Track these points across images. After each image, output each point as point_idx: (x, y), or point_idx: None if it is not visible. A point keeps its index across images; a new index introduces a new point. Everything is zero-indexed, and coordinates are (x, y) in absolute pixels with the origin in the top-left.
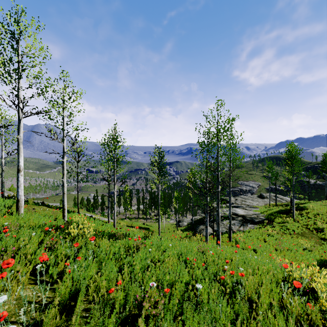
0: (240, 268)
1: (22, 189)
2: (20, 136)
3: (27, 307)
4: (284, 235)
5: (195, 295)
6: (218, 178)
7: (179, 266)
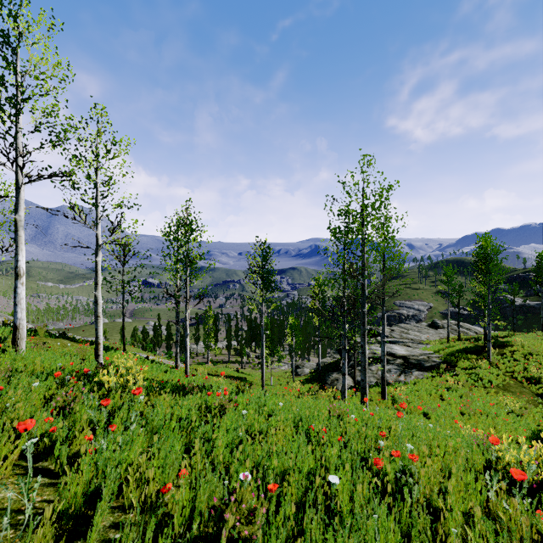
0: (407, 445)
1: (24, 309)
2: (19, 215)
3: (0, 522)
4: (474, 389)
5: (327, 494)
6: (365, 289)
7: (296, 442)
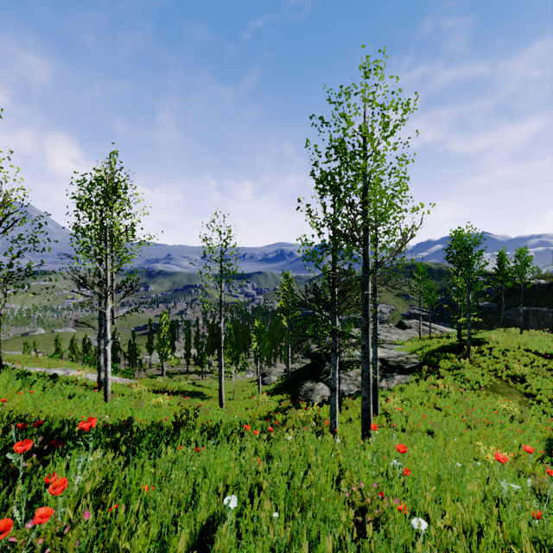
0: None
1: None
2: None
3: None
4: (465, 392)
5: None
6: (368, 261)
7: None
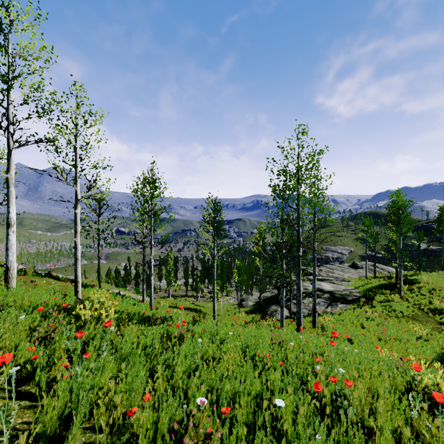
0: (339, 369)
1: (14, 253)
2: (10, 174)
3: None
4: (389, 318)
5: (272, 414)
6: (299, 236)
7: (245, 367)
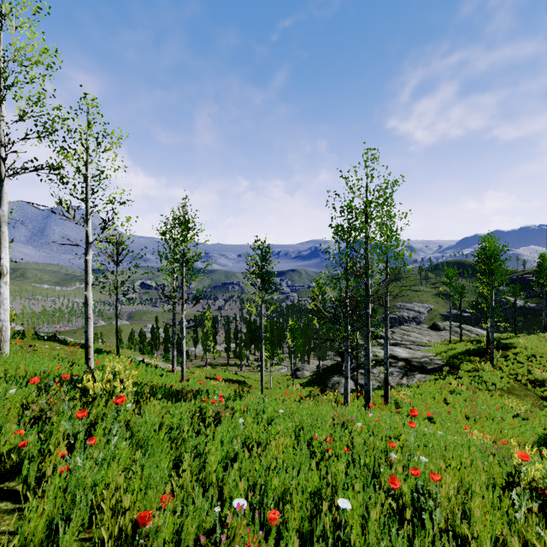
0: (420, 457)
1: (7, 309)
2: (2, 210)
3: None
4: (478, 392)
5: (334, 519)
6: (368, 289)
7: (299, 456)
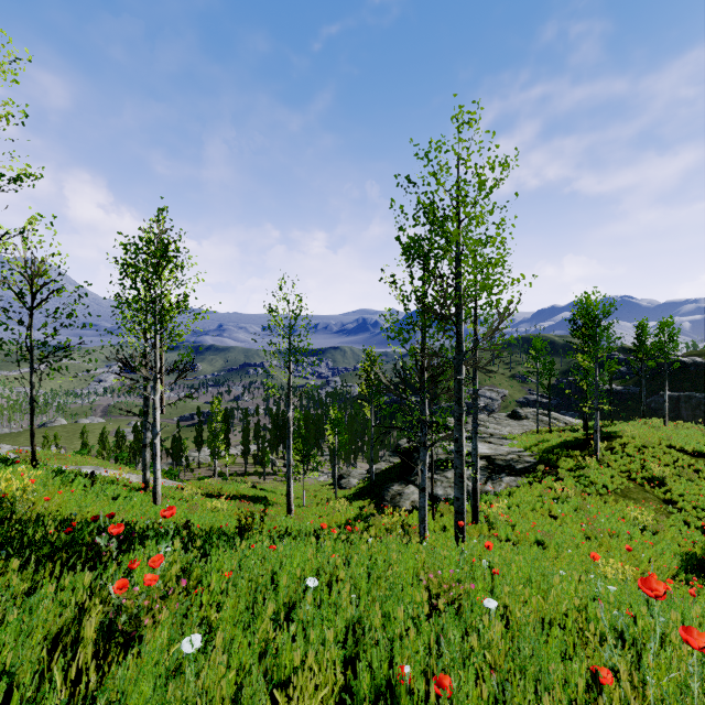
0: None
1: None
2: None
3: None
4: (588, 497)
5: None
6: (461, 341)
7: None
